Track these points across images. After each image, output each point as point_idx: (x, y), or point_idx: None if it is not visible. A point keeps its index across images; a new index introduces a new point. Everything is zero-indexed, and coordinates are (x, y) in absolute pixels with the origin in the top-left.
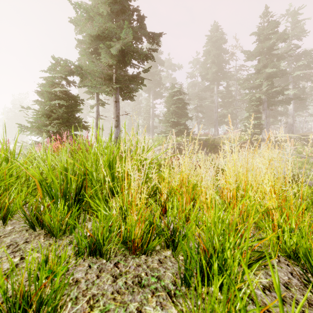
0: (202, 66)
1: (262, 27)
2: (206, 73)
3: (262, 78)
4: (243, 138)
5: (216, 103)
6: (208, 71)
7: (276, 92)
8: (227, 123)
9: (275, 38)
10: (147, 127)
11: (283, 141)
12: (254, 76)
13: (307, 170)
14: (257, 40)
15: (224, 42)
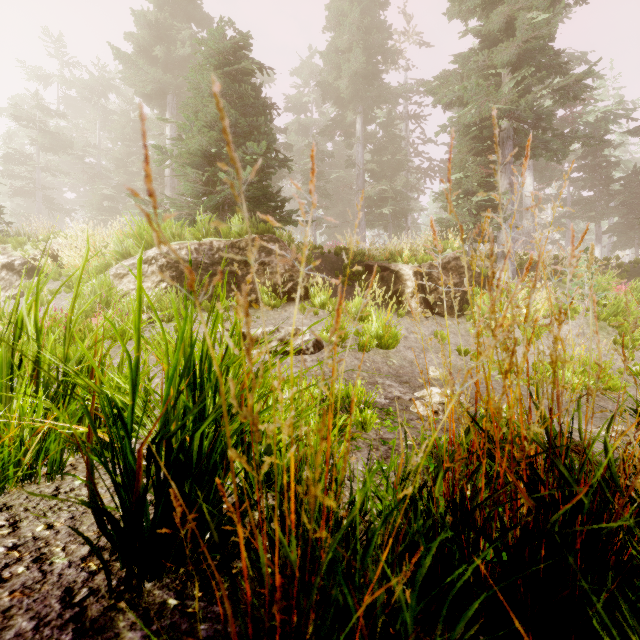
0: (323, 51)
1: None
2: (334, 78)
3: (507, 57)
4: (452, 246)
5: (362, 165)
6: (339, 73)
7: (536, 115)
8: (387, 225)
9: None
10: None
11: None
12: (480, 55)
13: None
14: None
15: (382, 3)
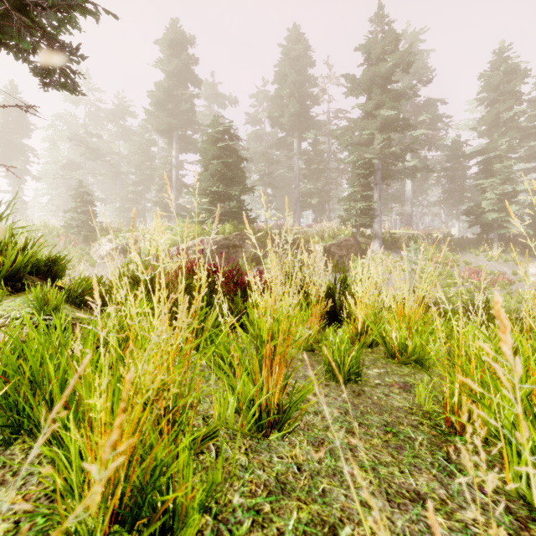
0: (272, 99)
1: (374, 39)
2: (279, 114)
3: (375, 127)
4: (345, 232)
5: (298, 171)
6: (283, 111)
7: (395, 156)
8: (314, 209)
9: (395, 60)
10: (165, 207)
11: (403, 240)
12: (362, 122)
13: (446, 289)
14: (366, 61)
15: (311, 64)
